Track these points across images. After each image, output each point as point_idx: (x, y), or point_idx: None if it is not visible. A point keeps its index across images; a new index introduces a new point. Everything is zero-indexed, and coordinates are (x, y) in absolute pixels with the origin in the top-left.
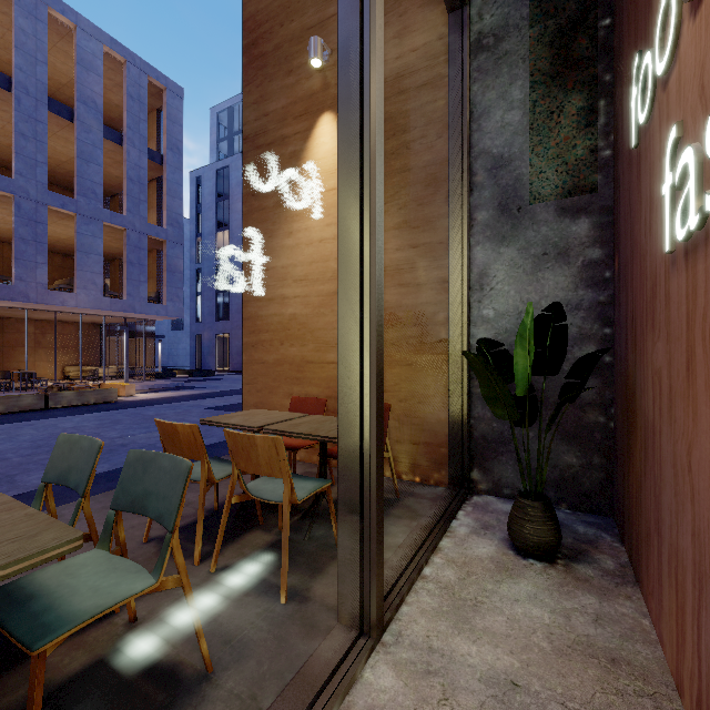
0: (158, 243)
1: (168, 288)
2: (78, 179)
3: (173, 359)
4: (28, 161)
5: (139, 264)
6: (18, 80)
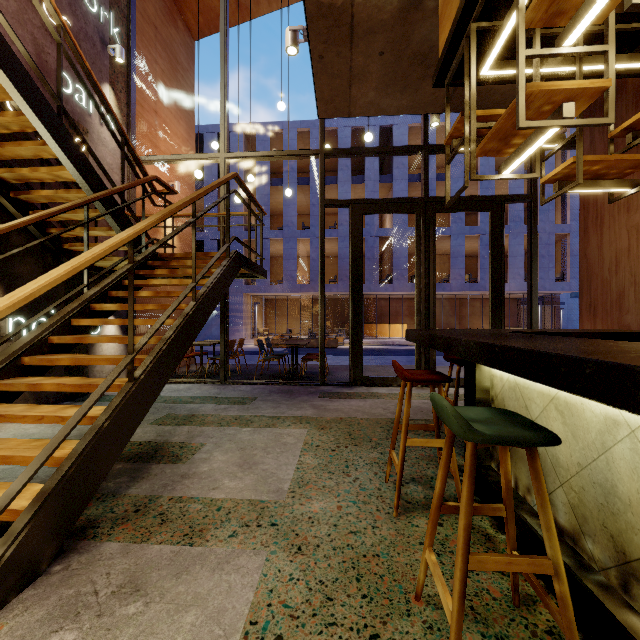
0: (562, 236)
1: (570, 269)
2: (509, 212)
3: (572, 324)
4: (485, 213)
5: (548, 256)
6: (481, 172)
